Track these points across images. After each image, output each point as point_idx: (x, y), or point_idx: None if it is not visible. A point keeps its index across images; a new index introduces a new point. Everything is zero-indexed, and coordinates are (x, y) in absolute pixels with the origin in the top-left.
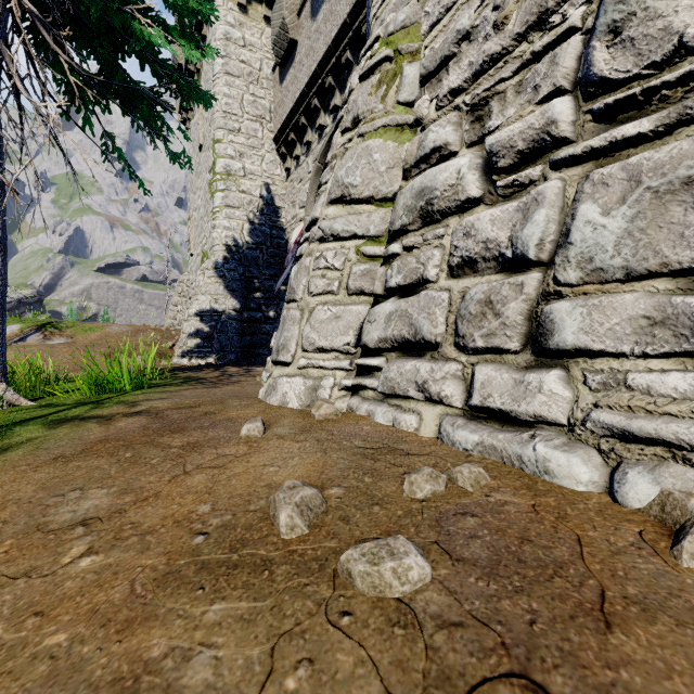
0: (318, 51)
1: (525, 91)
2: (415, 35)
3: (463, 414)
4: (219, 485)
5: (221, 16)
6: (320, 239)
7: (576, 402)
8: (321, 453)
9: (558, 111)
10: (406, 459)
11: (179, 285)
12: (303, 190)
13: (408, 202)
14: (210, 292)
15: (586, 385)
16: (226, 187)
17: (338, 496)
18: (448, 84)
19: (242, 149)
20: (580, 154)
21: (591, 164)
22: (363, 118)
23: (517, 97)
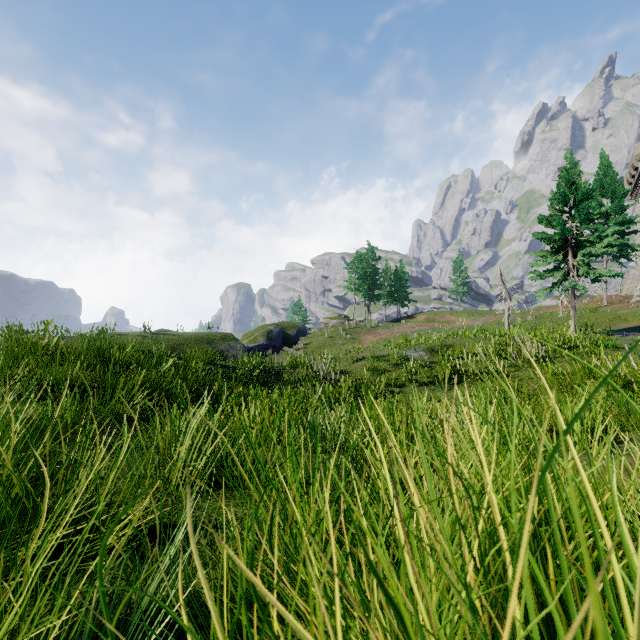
0: None
1: None
2: None
3: None
4: None
5: None
6: None
7: None
8: None
9: None
10: None
11: (629, 276)
12: None
13: None
14: None
15: None
16: None
17: None
18: None
19: None
20: None
21: None
22: None
23: None
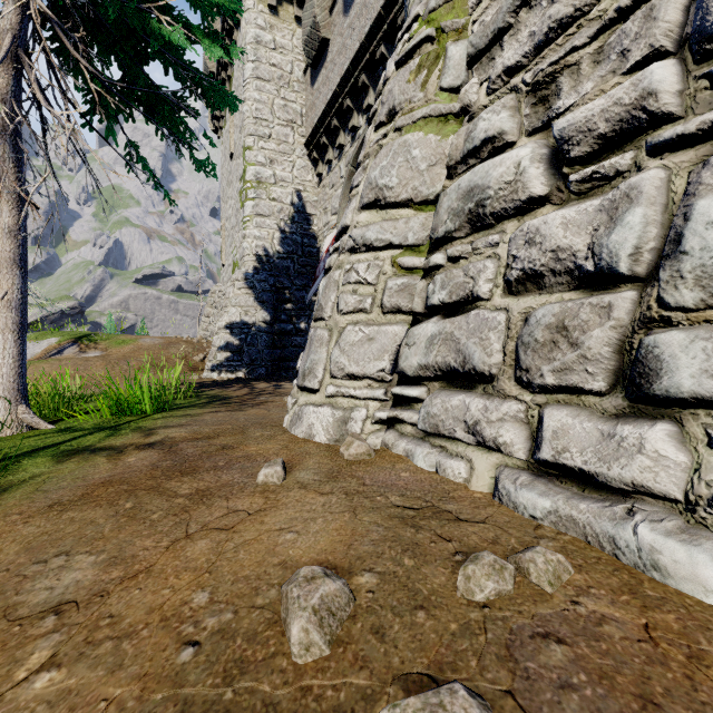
0: (350, 48)
1: (607, 59)
2: (462, 8)
3: (527, 467)
4: (224, 558)
5: (252, 20)
6: (351, 249)
7: (697, 472)
8: (350, 514)
9: (659, 78)
10: (455, 527)
11: (211, 296)
12: (335, 196)
13: (453, 204)
14: (240, 304)
15: (711, 448)
16: (256, 195)
17: (370, 588)
18: (502, 61)
19: (272, 155)
20: (694, 132)
21: (709, 145)
22: (400, 110)
23: (596, 67)
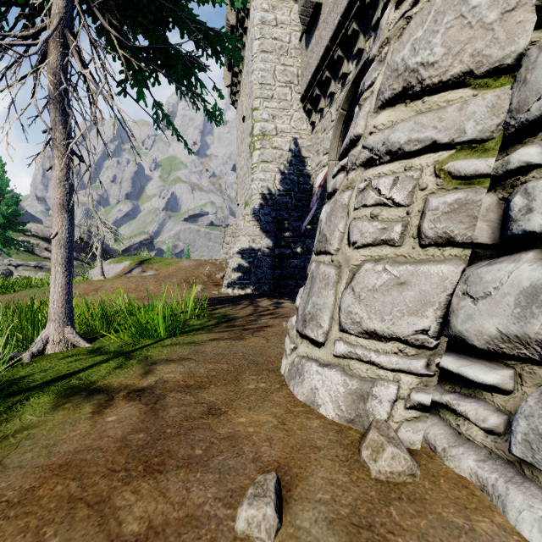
0: (341, 3)
1: None
2: None
3: None
4: None
5: (258, 5)
6: (365, 162)
7: None
8: None
9: None
10: None
11: (230, 228)
12: (326, 138)
13: None
14: (249, 233)
15: None
16: (261, 145)
17: None
18: None
19: (274, 112)
20: None
21: None
22: None
23: None
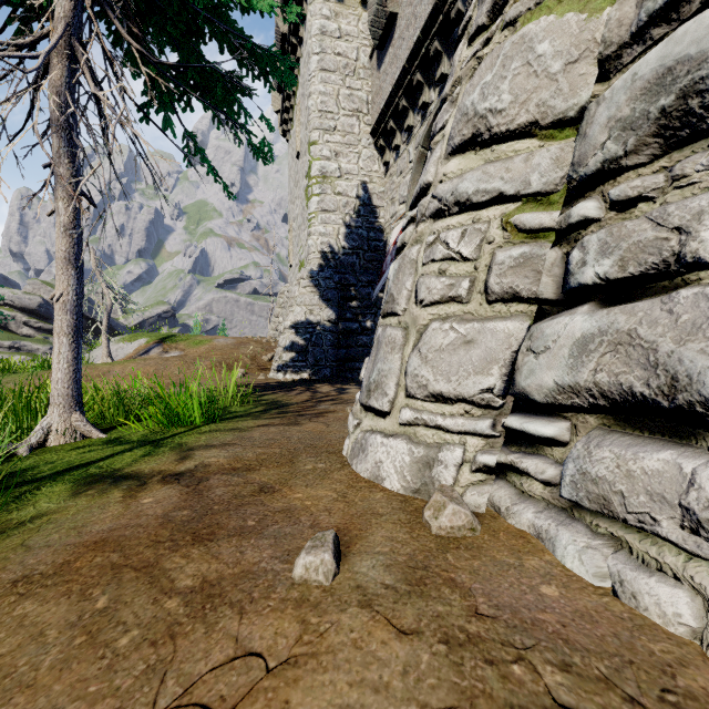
0: (421, 15)
1: None
2: None
3: None
4: None
5: (317, 11)
6: (435, 213)
7: None
8: None
9: None
10: None
11: (280, 297)
12: (403, 183)
13: (621, 111)
14: (305, 302)
15: None
16: (321, 190)
17: None
18: None
19: (338, 148)
20: None
21: None
22: None
23: None
